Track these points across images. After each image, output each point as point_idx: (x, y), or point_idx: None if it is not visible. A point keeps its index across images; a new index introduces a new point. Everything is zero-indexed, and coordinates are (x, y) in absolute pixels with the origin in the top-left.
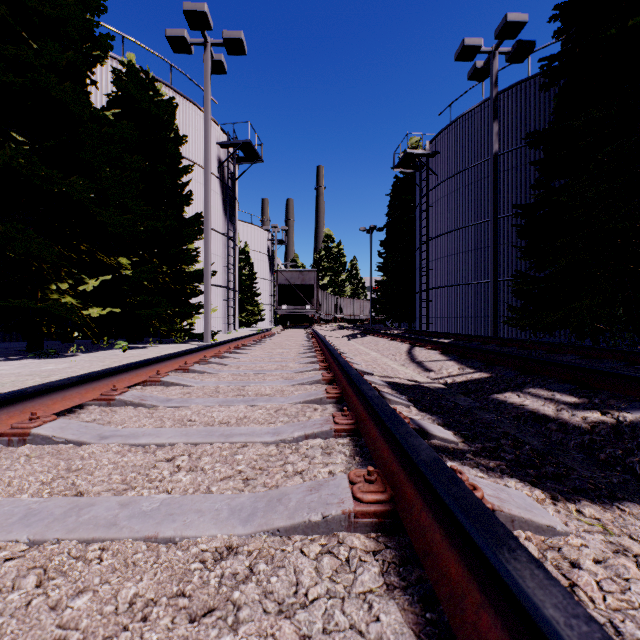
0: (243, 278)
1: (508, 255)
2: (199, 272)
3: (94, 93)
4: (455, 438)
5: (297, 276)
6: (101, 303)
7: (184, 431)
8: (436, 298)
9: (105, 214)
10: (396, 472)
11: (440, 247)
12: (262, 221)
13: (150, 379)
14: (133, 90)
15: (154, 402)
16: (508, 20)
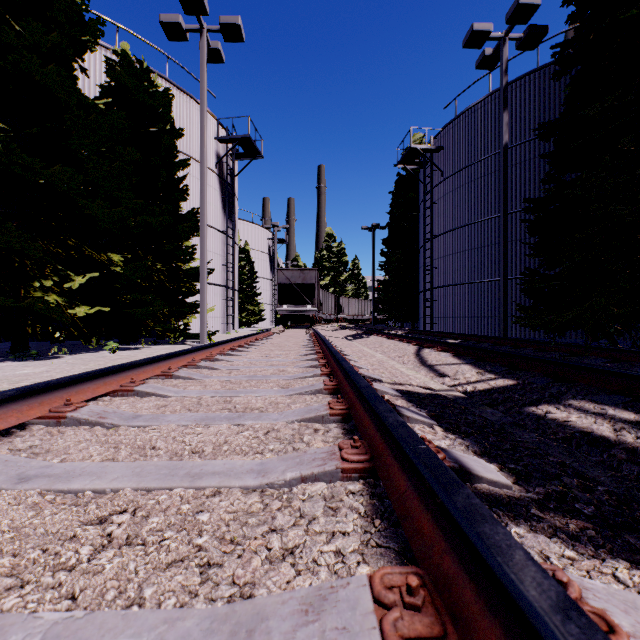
0: (243, 277)
1: (516, 252)
2: (196, 270)
3: (87, 85)
4: (508, 480)
5: (298, 275)
6: (92, 302)
7: (138, 467)
8: (441, 297)
9: (92, 207)
10: (454, 579)
11: (445, 245)
12: (263, 220)
13: (121, 388)
14: (126, 80)
15: (115, 420)
16: (520, 2)
